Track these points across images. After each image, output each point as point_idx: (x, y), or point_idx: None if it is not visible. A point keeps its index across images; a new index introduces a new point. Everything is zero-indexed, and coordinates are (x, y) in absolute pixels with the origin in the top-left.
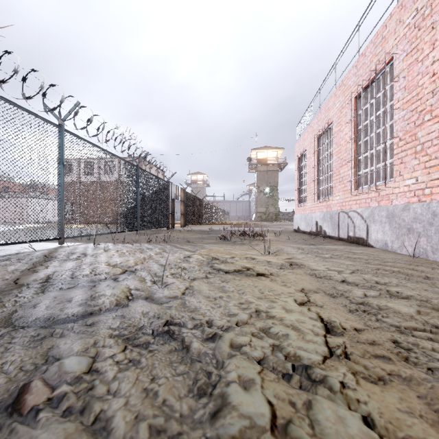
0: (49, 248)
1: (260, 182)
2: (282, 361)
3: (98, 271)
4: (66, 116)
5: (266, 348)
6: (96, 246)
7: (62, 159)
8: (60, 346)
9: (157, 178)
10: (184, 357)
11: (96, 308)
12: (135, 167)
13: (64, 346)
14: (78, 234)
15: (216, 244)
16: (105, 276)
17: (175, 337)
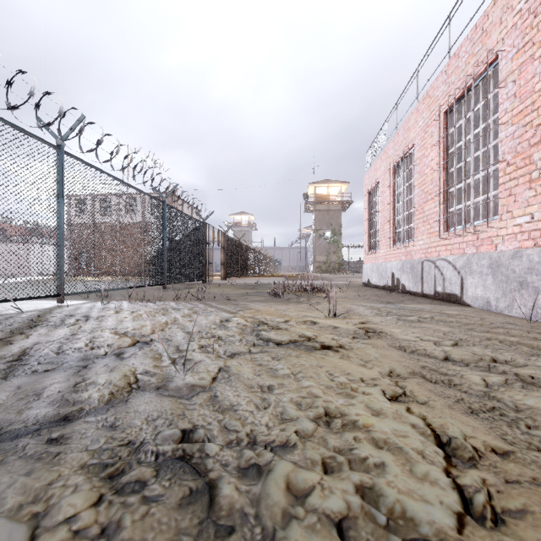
0: (43, 308)
1: (319, 224)
2: (383, 532)
3: (97, 343)
4: (67, 135)
5: (350, 495)
6: (106, 305)
7: (62, 191)
8: None
9: (189, 218)
10: (204, 517)
11: (75, 408)
12: (161, 204)
13: None
14: (87, 290)
15: (264, 302)
16: (105, 350)
17: (192, 468)
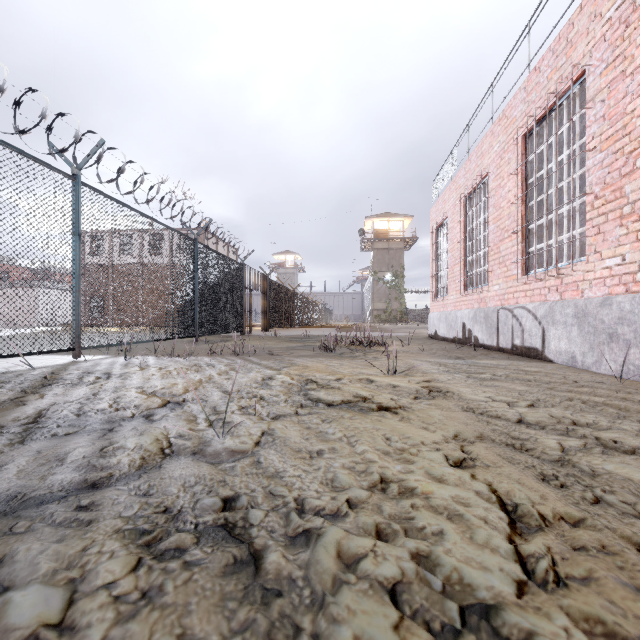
0: (56, 364)
1: (378, 265)
2: (438, 597)
3: (123, 404)
4: (84, 162)
5: (405, 562)
6: (129, 361)
7: (78, 228)
8: (17, 559)
9: (225, 259)
10: (250, 583)
11: (103, 474)
12: (192, 242)
13: (23, 560)
14: (106, 343)
15: (313, 358)
16: (132, 411)
17: (236, 536)
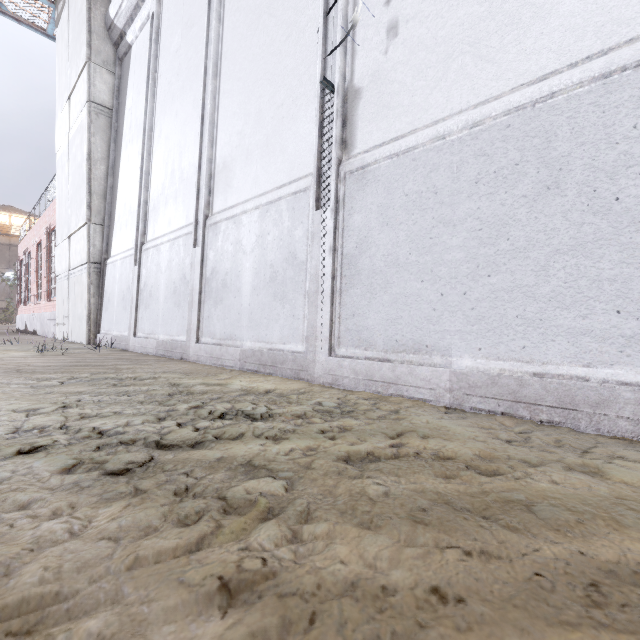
0: None
1: None
2: None
3: None
4: None
5: None
6: None
7: None
8: None
9: None
10: None
11: None
12: None
13: None
14: None
15: None
16: None
17: None
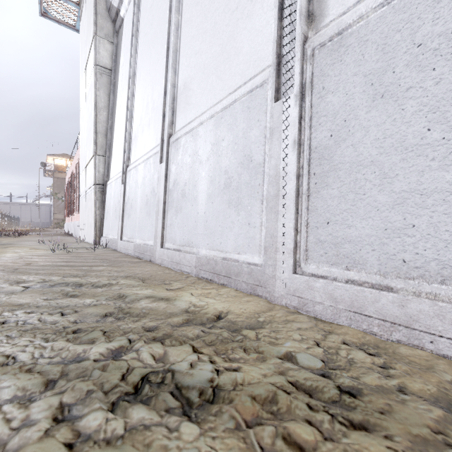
0: None
1: (58, 188)
2: None
3: None
4: None
5: None
6: None
7: None
8: None
9: None
10: None
11: None
12: None
13: None
14: None
15: None
16: None
17: None
